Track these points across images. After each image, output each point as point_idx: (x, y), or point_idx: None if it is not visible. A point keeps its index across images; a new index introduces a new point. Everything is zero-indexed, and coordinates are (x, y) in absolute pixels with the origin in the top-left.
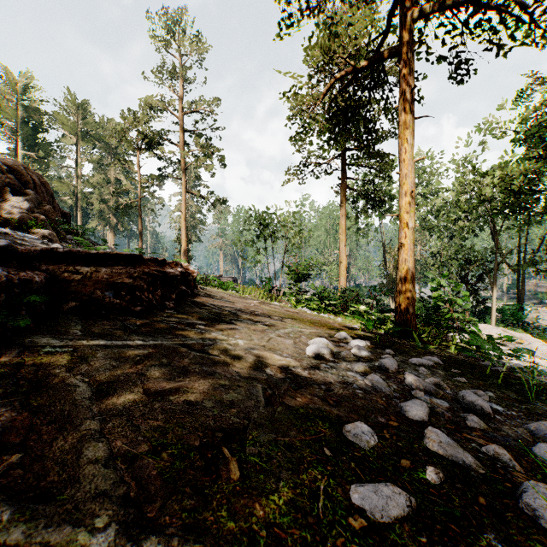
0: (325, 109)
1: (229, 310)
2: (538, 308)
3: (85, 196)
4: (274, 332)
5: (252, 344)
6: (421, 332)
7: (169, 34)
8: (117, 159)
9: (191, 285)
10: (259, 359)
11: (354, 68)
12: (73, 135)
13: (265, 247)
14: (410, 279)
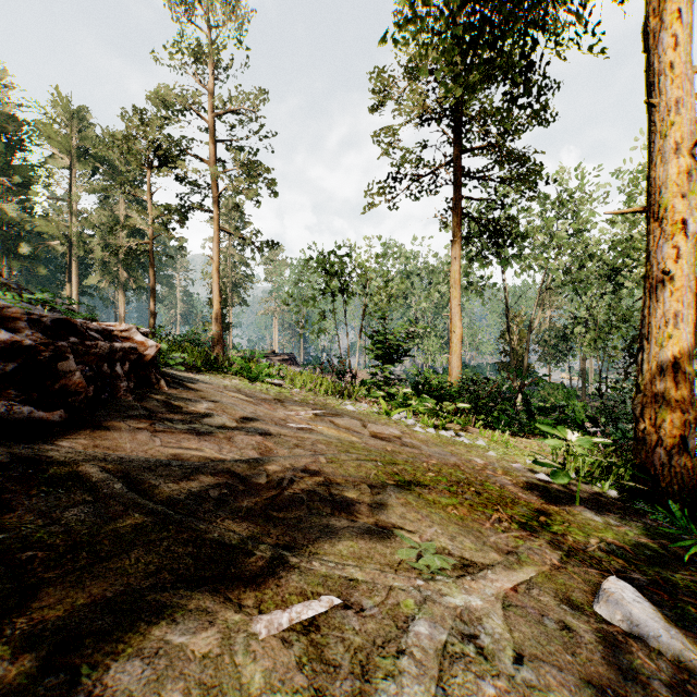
0: None
1: (170, 492)
2: None
3: (81, 240)
4: None
5: None
6: None
7: None
8: (117, 181)
9: (70, 386)
10: None
11: None
12: (66, 154)
13: (333, 308)
14: (689, 364)
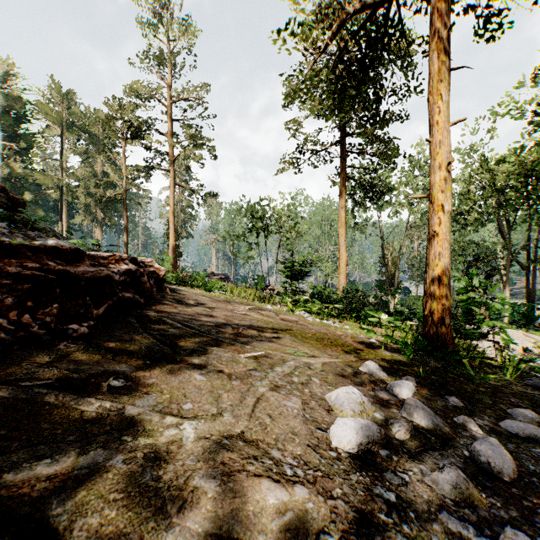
0: (329, 70)
1: (198, 328)
2: (537, 306)
3: (70, 189)
4: (266, 375)
5: (215, 434)
6: (461, 348)
7: (156, 16)
8: (100, 148)
9: (145, 288)
10: (219, 528)
11: (372, 1)
12: (58, 126)
13: (257, 242)
14: (446, 280)
